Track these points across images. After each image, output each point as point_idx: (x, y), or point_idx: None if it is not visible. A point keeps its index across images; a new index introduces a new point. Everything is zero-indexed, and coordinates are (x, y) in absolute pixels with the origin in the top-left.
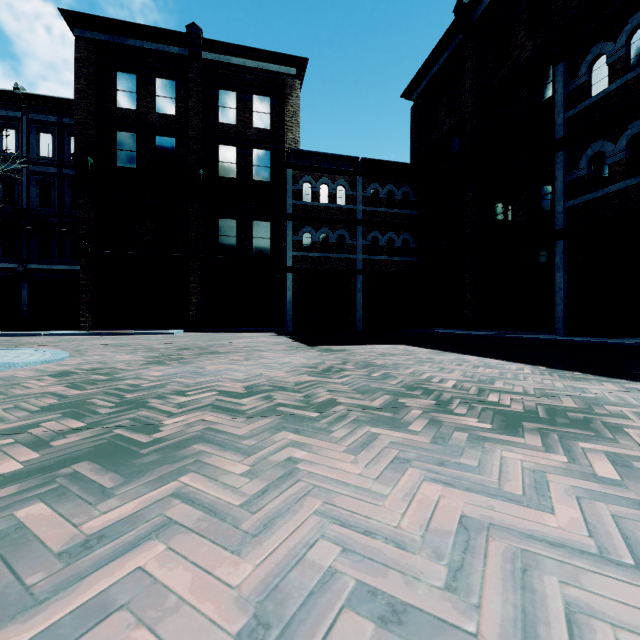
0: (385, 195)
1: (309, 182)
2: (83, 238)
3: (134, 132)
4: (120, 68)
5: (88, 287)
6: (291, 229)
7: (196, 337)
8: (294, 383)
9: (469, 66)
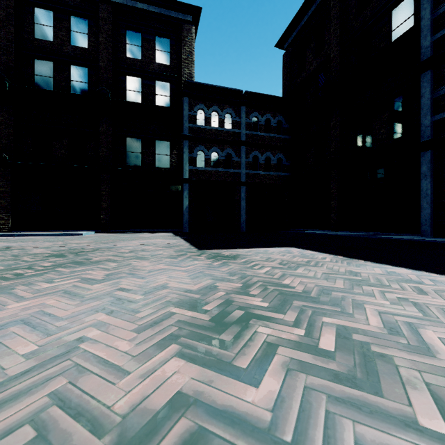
0: (263, 122)
1: (202, 109)
2: (3, 150)
3: (51, 60)
4: (37, 4)
5: (7, 193)
6: (187, 147)
7: (98, 238)
8: (116, 437)
9: (334, 14)
